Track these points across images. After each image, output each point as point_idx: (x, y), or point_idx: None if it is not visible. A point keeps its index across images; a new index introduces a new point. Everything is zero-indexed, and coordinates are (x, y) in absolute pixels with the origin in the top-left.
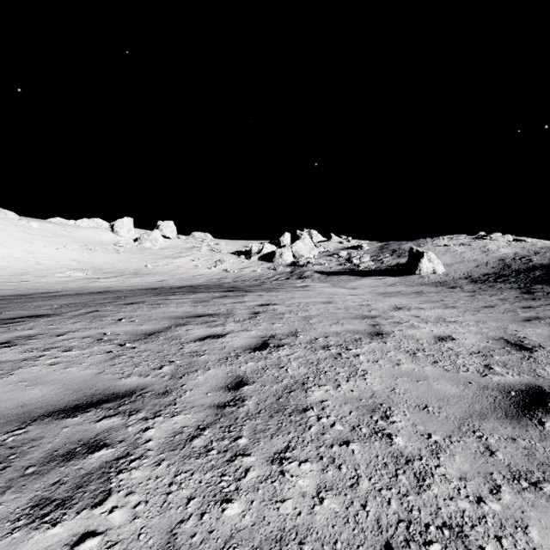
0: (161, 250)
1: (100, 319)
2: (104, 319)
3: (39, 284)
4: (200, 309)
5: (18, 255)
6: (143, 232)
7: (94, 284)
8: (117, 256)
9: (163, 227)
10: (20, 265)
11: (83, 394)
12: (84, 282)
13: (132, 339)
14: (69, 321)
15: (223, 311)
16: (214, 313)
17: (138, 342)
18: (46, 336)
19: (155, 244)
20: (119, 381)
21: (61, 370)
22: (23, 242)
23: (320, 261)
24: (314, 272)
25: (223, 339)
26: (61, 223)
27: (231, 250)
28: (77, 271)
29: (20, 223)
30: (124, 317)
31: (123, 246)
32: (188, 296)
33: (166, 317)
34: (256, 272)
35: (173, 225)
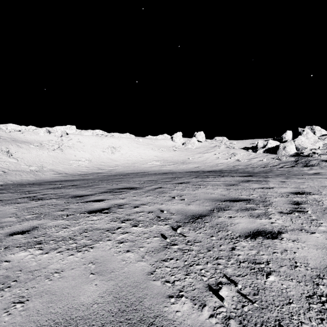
0: (197, 149)
1: (161, 194)
2: (164, 195)
3: (141, 168)
4: (233, 193)
5: (134, 154)
6: (187, 139)
7: (163, 168)
8: (174, 153)
9: (197, 135)
10: (135, 159)
11: (125, 323)
12: (159, 167)
13: (182, 220)
14: (144, 195)
15: (257, 197)
16: (248, 198)
17: (187, 226)
18: (128, 206)
19: (193, 145)
20: (168, 307)
21: (123, 254)
22: (136, 148)
23: (326, 151)
24: (321, 161)
25: (281, 243)
26: (150, 138)
27: (241, 146)
28: (156, 162)
29: (135, 139)
30: (176, 195)
31: (177, 147)
32: (218, 179)
33: (206, 198)
34: (262, 161)
35: (203, 134)
